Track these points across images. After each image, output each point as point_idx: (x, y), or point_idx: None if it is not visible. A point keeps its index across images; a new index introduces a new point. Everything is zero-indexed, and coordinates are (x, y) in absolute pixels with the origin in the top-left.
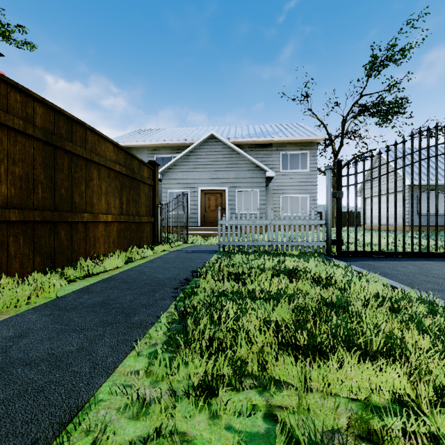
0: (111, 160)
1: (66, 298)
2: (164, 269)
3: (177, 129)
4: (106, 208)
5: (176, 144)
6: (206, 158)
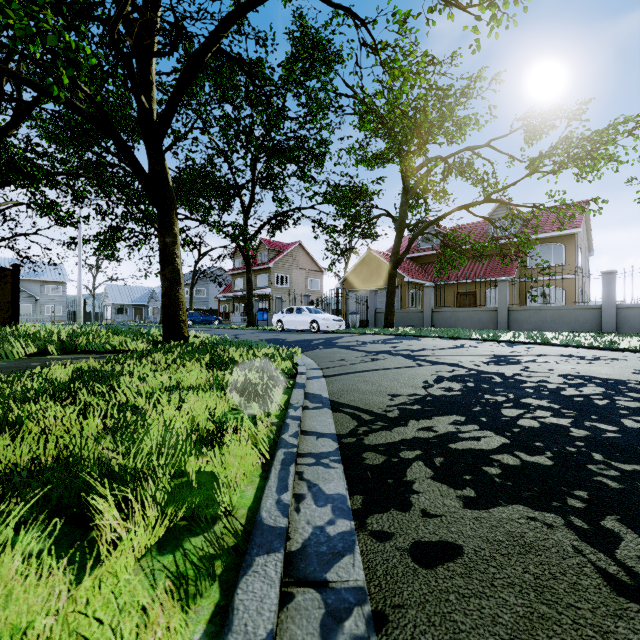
0: None
1: None
2: None
3: None
4: None
5: None
6: None
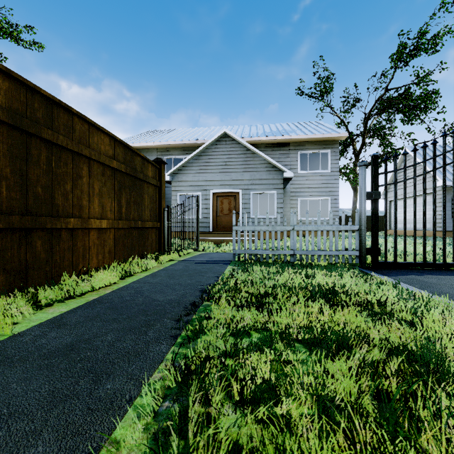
0: (107, 155)
1: (23, 337)
2: (167, 287)
3: (188, 130)
4: (99, 212)
5: (187, 144)
6: (218, 158)
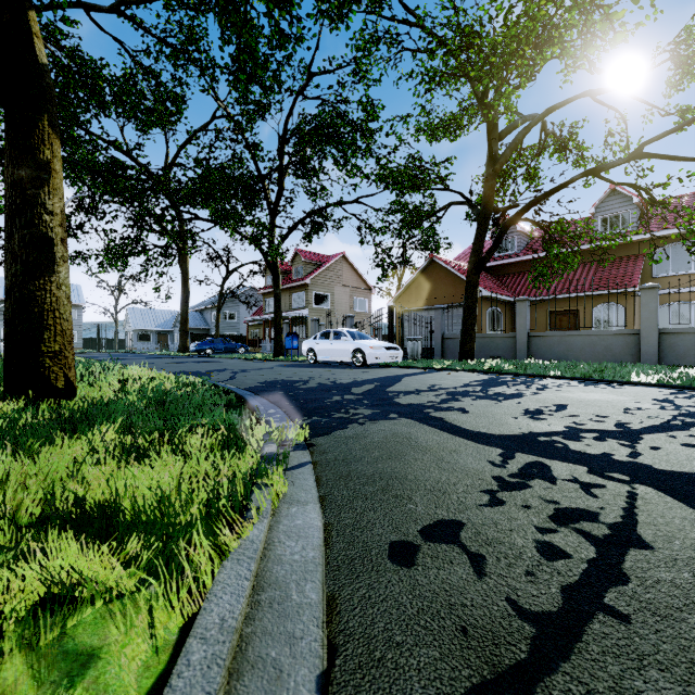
0: None
1: None
2: None
3: None
4: None
5: None
6: None
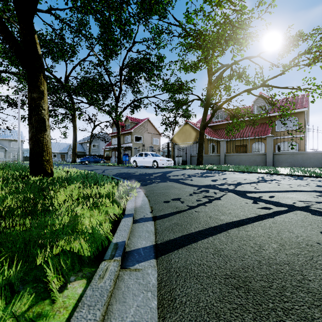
0: None
1: None
2: None
3: None
4: None
5: None
6: None
